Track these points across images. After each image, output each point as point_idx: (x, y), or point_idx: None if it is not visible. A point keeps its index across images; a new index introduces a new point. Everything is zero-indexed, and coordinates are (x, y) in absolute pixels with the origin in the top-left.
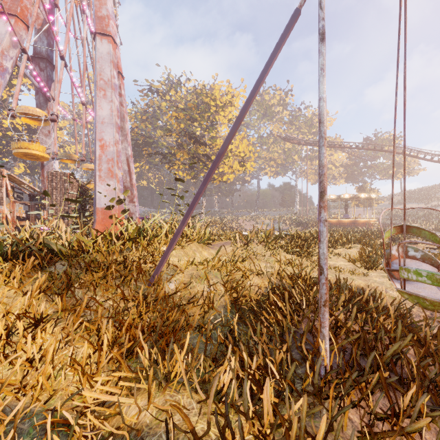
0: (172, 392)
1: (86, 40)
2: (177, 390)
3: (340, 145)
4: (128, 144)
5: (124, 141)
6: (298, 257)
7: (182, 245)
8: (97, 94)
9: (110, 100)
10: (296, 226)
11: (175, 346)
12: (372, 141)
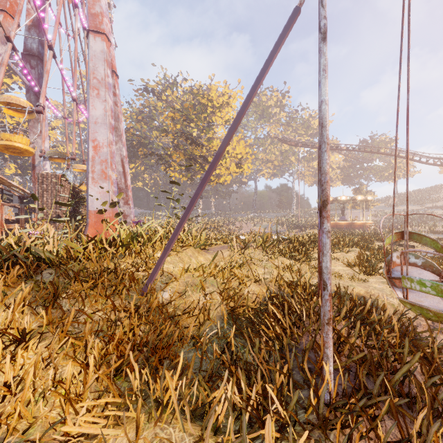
0: (162, 424)
1: (80, 38)
2: (168, 420)
3: (337, 147)
4: (122, 144)
5: (118, 142)
6: (296, 262)
7: (177, 250)
8: (91, 93)
9: (103, 100)
10: (293, 228)
11: (166, 373)
12: (368, 143)
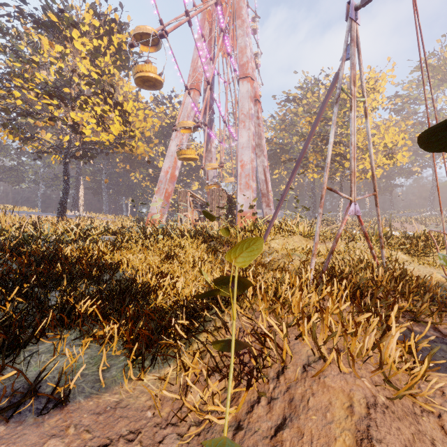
0: None
1: None
2: None
3: None
4: (264, 157)
5: (261, 156)
6: (408, 256)
7: (284, 236)
8: (239, 126)
9: (248, 129)
10: None
11: None
12: None
